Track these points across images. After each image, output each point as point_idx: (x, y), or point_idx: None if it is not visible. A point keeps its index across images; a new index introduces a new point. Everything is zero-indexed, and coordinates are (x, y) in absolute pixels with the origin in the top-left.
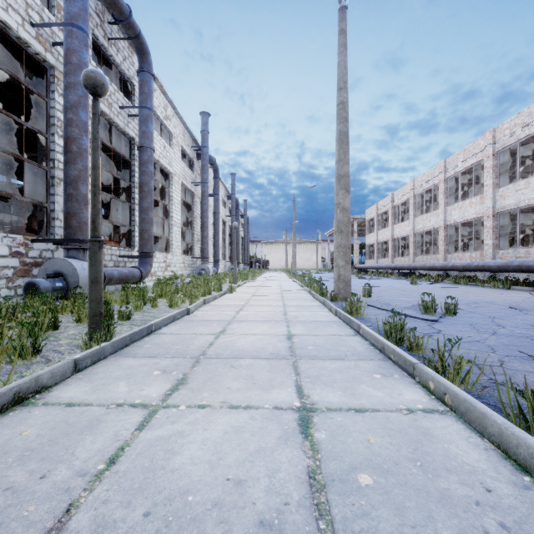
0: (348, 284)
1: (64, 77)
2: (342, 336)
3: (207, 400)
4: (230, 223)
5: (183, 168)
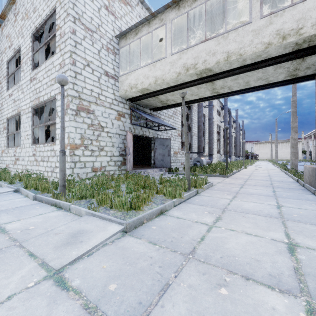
0: (296, 166)
1: (198, 109)
2: (283, 176)
3: (255, 177)
4: (234, 135)
5: (217, 117)
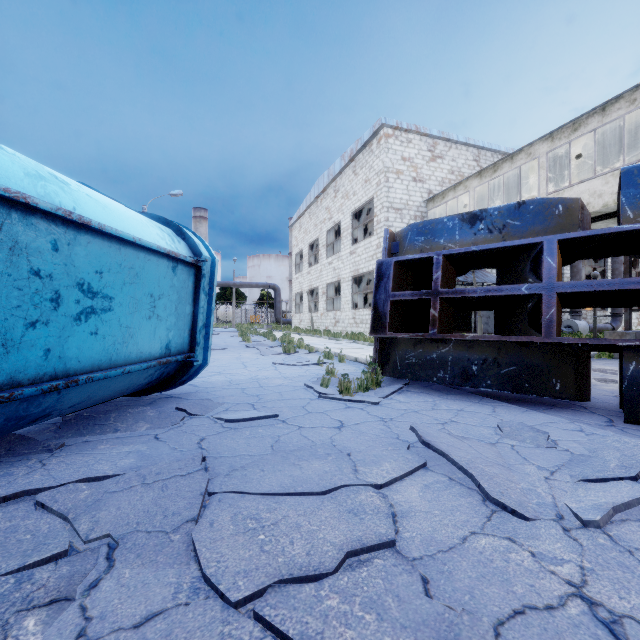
0: None
1: None
2: None
3: None
4: None
5: None
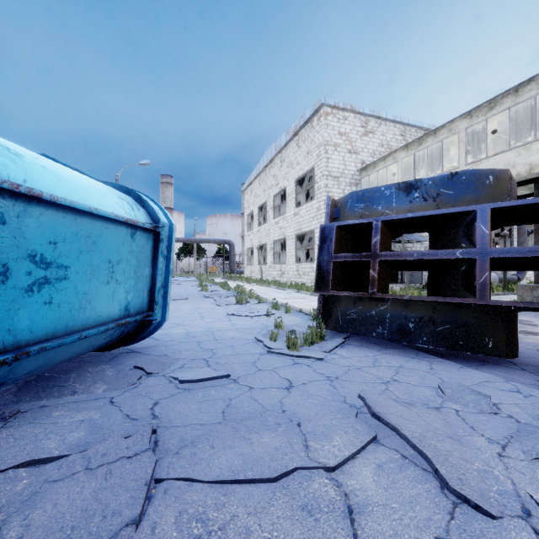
0: None
1: None
2: None
3: None
4: None
5: None
